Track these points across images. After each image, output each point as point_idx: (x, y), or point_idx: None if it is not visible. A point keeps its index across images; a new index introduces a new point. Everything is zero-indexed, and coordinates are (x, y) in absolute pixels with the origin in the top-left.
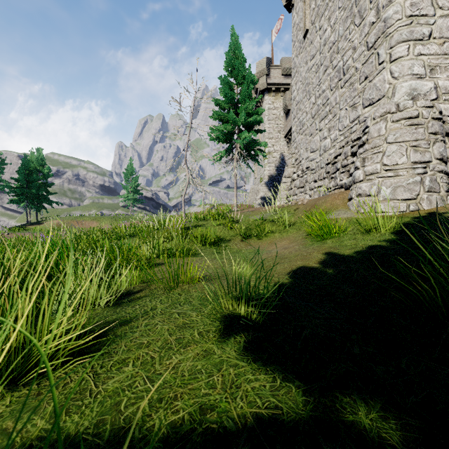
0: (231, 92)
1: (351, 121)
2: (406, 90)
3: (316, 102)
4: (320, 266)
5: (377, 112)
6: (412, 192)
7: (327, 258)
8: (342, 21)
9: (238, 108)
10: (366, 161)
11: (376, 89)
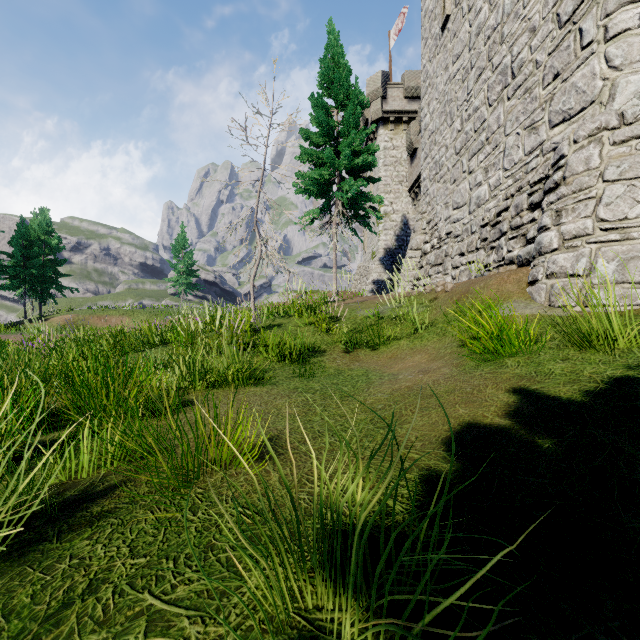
0: (329, 120)
1: (526, 152)
2: (636, 89)
3: (462, 128)
4: (516, 427)
5: (581, 130)
6: None
7: (524, 404)
8: None
9: (338, 144)
10: (563, 214)
11: (576, 92)
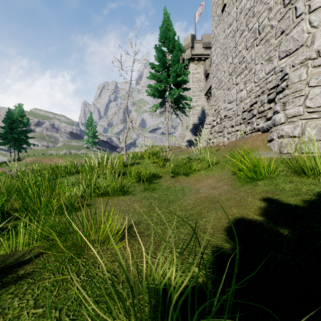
0: (164, 58)
1: (266, 72)
2: None
3: (232, 61)
4: (266, 221)
5: (296, 60)
6: None
7: (270, 207)
8: None
9: (169, 71)
10: (287, 104)
11: (293, 40)
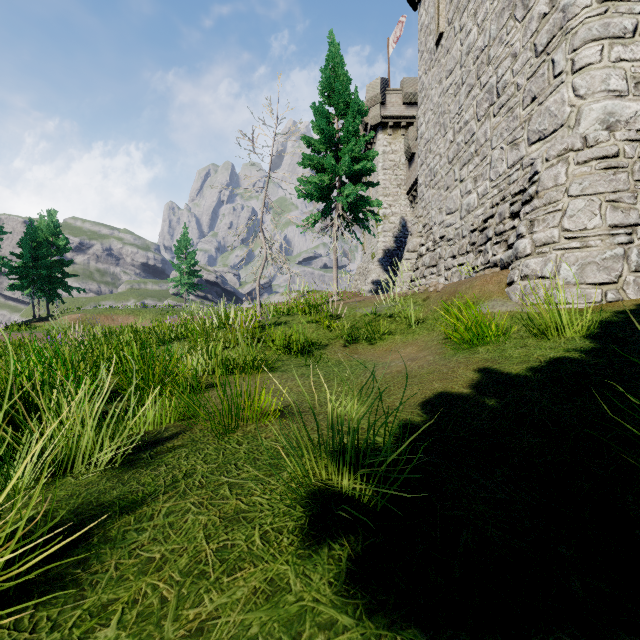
0: (329, 127)
1: (509, 165)
2: (598, 116)
3: (454, 139)
4: (474, 393)
5: (552, 150)
6: (610, 272)
7: (484, 378)
8: (496, 16)
9: (339, 150)
10: (536, 224)
11: (549, 115)
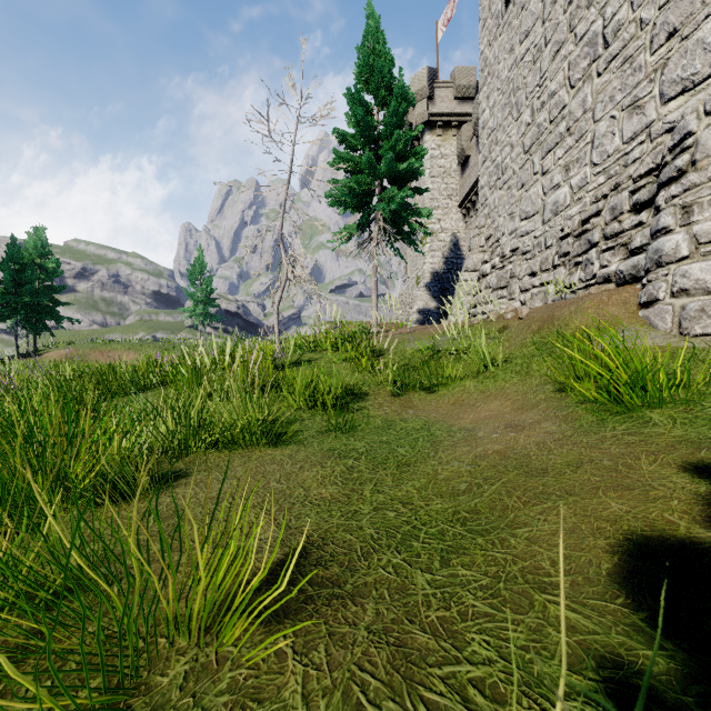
0: (368, 118)
1: (626, 138)
2: None
3: (533, 119)
4: None
5: None
6: None
7: None
8: None
9: (379, 148)
10: (696, 210)
11: (704, 50)
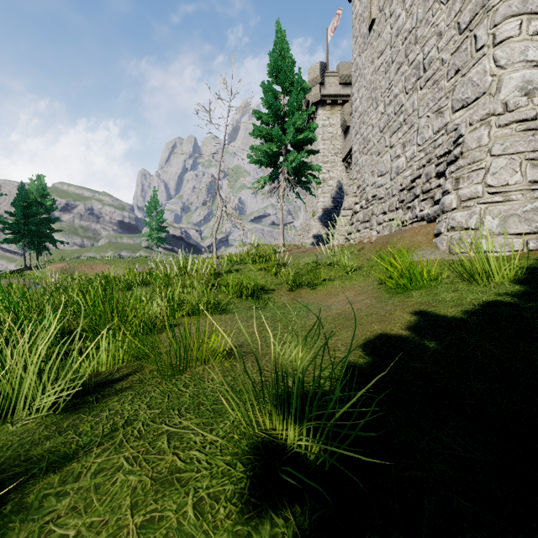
0: (277, 103)
1: (434, 131)
2: (517, 83)
3: (385, 110)
4: (413, 335)
5: (475, 115)
6: (531, 223)
7: (421, 321)
8: (422, 0)
9: (285, 123)
10: (461, 181)
11: (472, 85)
